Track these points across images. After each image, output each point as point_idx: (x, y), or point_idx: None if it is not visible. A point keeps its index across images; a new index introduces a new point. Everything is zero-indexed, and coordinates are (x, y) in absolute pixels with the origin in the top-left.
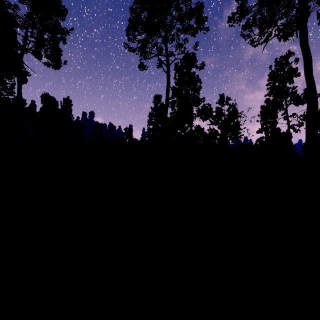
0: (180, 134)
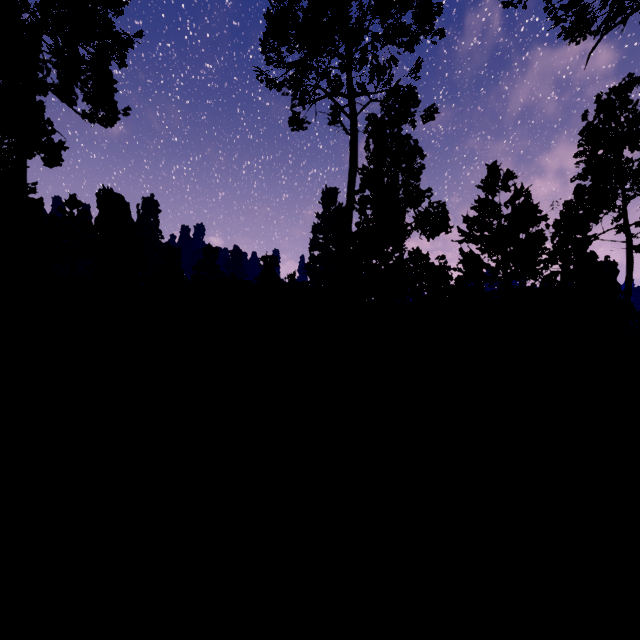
0: (377, 267)
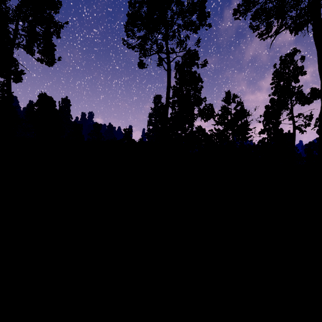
0: (180, 135)
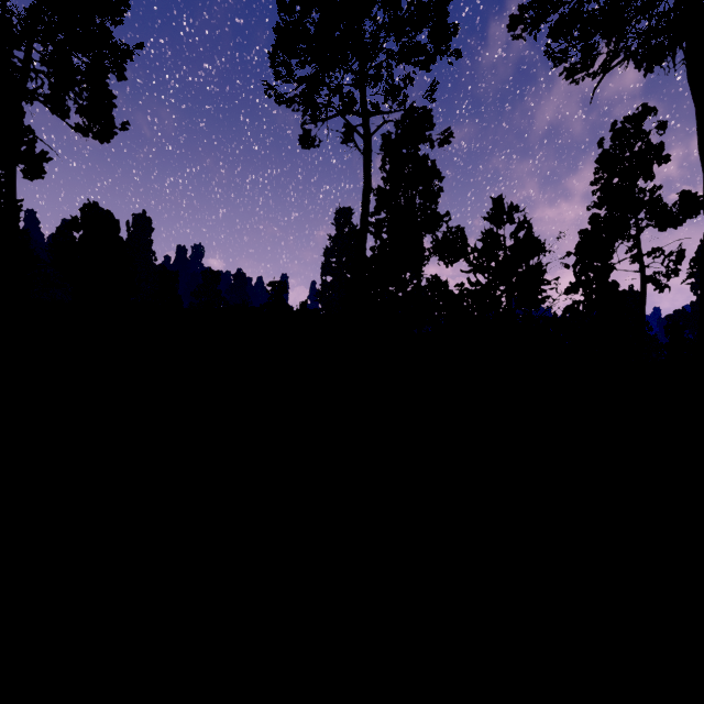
0: (394, 295)
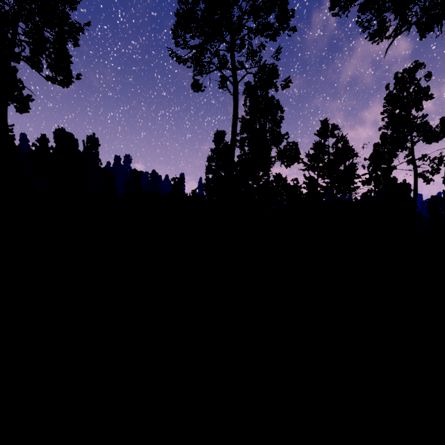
0: (252, 186)
